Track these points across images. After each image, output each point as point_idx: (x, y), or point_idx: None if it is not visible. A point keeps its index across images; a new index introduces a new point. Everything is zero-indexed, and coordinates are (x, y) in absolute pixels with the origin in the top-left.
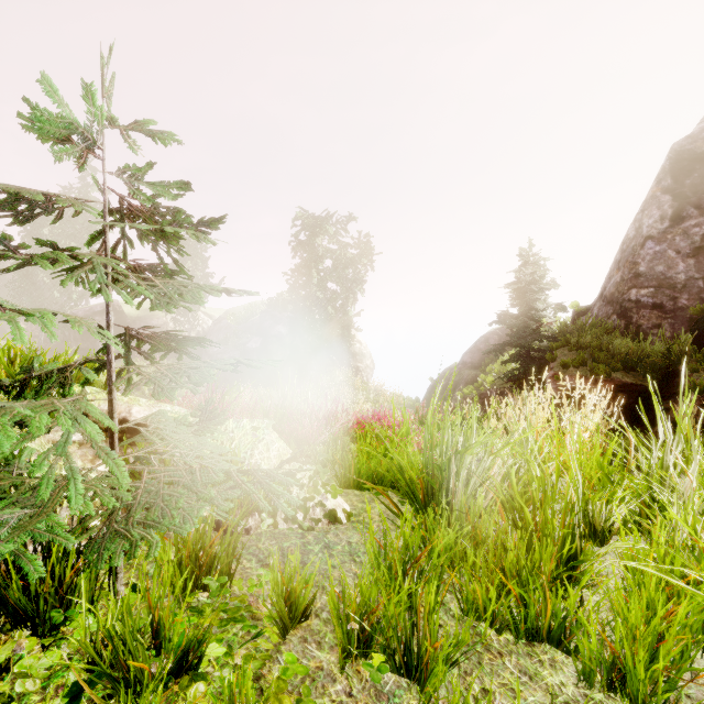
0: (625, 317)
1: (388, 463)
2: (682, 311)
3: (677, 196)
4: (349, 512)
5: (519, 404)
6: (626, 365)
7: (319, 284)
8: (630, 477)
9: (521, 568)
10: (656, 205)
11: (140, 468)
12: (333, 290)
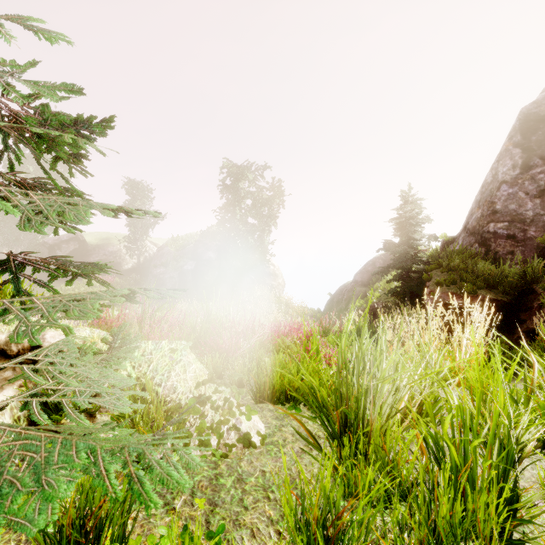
0: (485, 245)
1: (302, 386)
2: (531, 241)
3: (525, 149)
4: (263, 434)
5: (414, 320)
6: (488, 284)
7: (241, 219)
8: (538, 400)
9: (457, 524)
10: (509, 156)
11: (1, 426)
12: (253, 224)
